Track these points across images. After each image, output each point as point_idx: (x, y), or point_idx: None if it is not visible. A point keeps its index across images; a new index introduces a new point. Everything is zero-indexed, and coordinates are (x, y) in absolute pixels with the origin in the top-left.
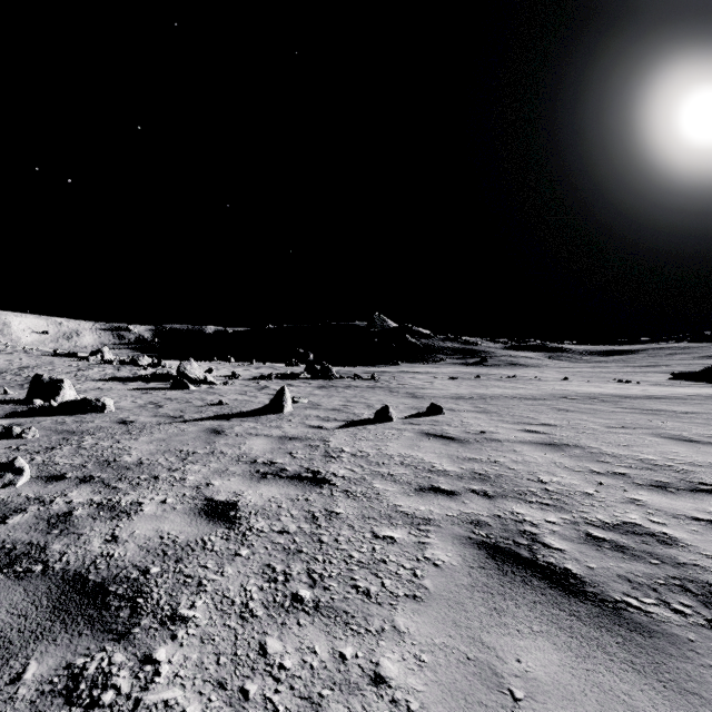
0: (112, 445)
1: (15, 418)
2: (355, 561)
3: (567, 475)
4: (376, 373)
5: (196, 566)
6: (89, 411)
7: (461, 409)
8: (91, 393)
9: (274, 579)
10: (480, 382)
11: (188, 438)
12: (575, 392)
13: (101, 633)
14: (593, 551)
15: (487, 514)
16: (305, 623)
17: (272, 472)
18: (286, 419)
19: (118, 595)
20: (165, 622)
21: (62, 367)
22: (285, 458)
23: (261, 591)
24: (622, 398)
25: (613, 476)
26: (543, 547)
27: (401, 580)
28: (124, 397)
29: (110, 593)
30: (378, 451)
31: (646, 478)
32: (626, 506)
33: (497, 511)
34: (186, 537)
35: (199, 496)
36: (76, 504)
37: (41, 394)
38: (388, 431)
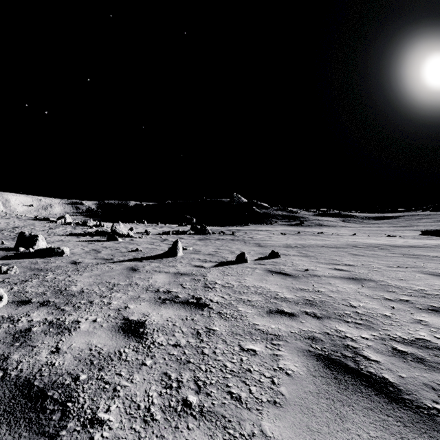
0: (65, 279)
1: (5, 260)
2: (228, 370)
3: (369, 301)
4: (235, 230)
5: (113, 374)
6: (53, 255)
7: (290, 254)
8: (56, 243)
9: (169, 385)
10: (300, 236)
11: (115, 274)
12: (362, 243)
13: (36, 435)
14: (401, 362)
15: (319, 331)
16: (193, 427)
17: (169, 298)
18: (179, 261)
19: (53, 399)
20: (86, 425)
21: (40, 227)
22: (178, 288)
23: (160, 396)
24: (393, 247)
25: (400, 302)
26: (364, 359)
27: (263, 387)
28: (76, 246)
29: (48, 397)
30: (239, 283)
31: (424, 304)
32: (416, 326)
33: (326, 329)
34: (108, 349)
35: (119, 317)
36: (34, 322)
37: (24, 244)
38: (245, 269)
